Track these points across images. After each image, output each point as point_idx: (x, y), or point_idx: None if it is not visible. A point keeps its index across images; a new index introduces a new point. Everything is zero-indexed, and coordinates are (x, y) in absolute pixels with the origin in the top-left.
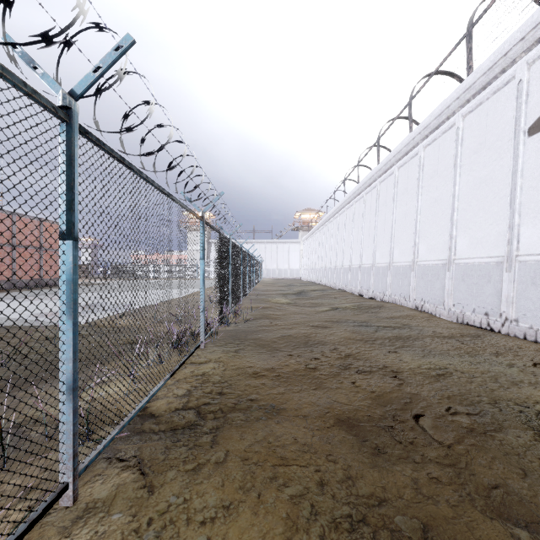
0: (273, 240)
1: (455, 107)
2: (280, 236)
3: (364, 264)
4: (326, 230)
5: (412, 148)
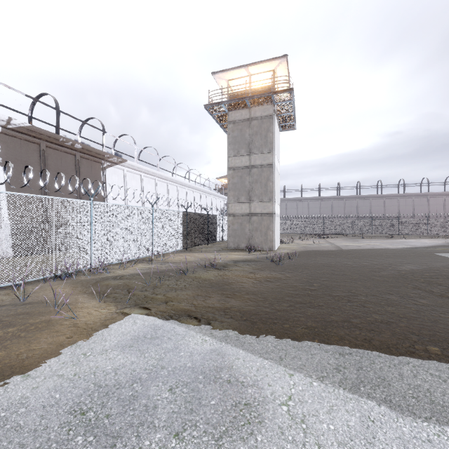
0: None
1: None
2: None
3: None
4: None
5: None
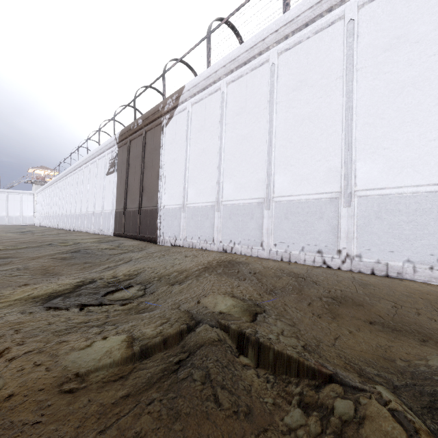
0: (2, 190)
1: (96, 155)
2: (11, 187)
3: (72, 213)
4: (54, 189)
5: (87, 162)
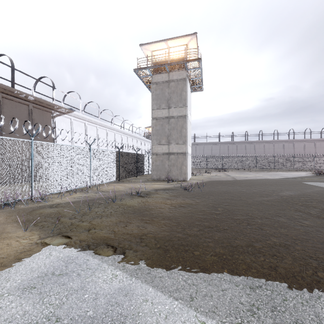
0: None
1: None
2: None
3: None
4: None
5: None
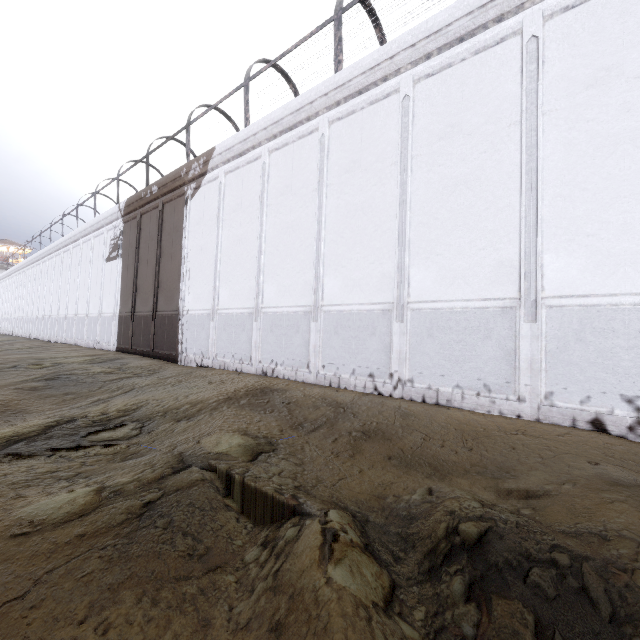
0: None
1: (90, 230)
2: None
3: (53, 315)
4: (24, 277)
5: (78, 240)
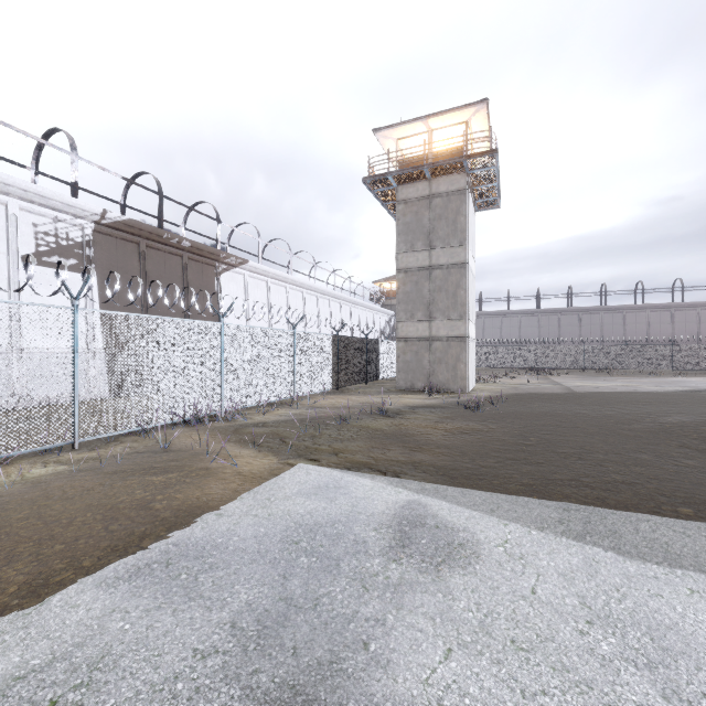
0: None
1: None
2: None
3: None
4: None
5: None
